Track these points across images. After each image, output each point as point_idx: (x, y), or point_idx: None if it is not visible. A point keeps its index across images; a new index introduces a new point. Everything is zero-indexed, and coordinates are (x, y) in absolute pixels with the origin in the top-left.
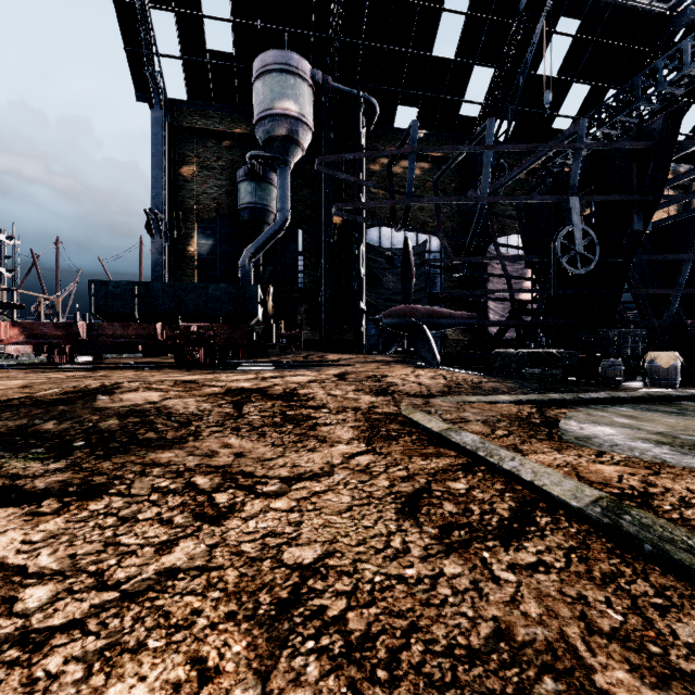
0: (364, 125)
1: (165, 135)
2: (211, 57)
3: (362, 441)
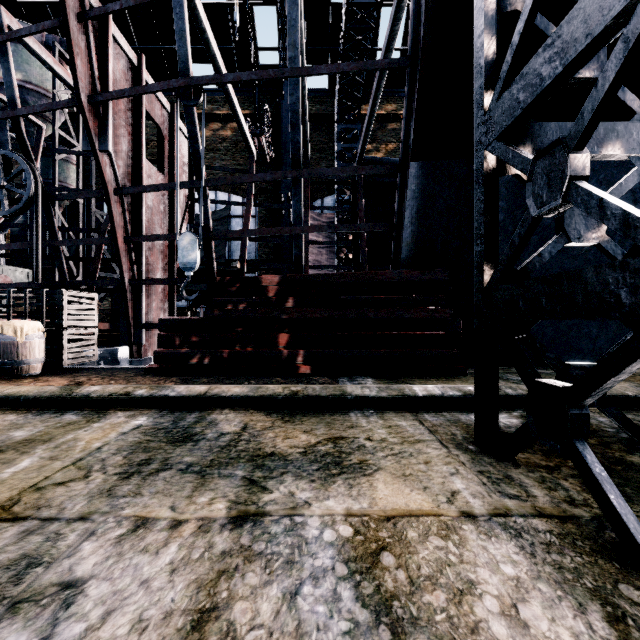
0: None
1: None
2: None
3: None
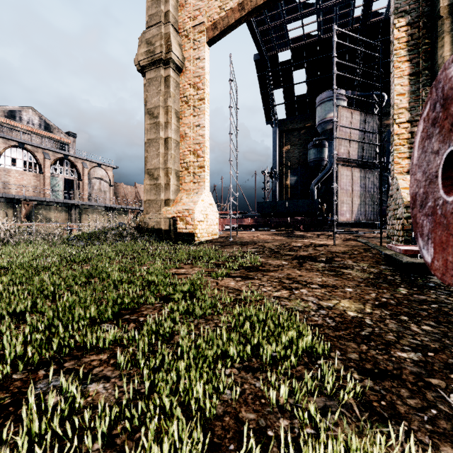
0: (377, 107)
1: (277, 136)
2: (296, 98)
3: (342, 241)
